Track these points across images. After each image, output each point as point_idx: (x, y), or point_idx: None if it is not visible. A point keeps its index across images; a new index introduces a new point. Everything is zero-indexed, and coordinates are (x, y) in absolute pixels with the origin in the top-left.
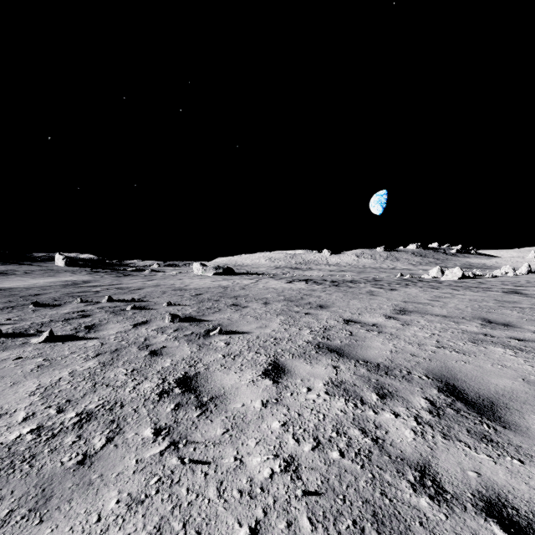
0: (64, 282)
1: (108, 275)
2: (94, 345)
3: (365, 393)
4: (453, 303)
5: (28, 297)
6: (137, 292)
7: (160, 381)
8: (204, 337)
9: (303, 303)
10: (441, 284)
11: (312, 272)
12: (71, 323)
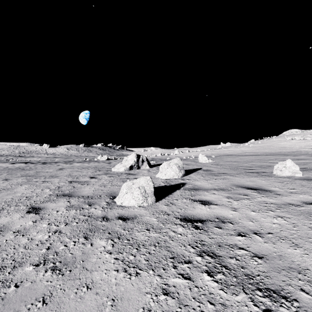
0: None
1: None
2: None
3: (32, 178)
4: (83, 166)
5: None
6: None
7: None
8: None
9: (20, 169)
10: (94, 162)
11: (33, 158)
12: None
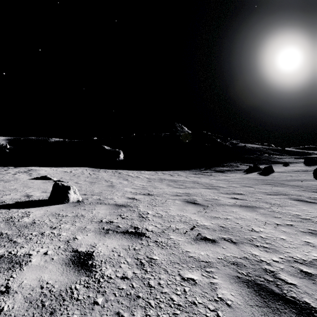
0: None
1: None
2: None
3: (314, 270)
4: None
5: None
6: None
7: None
8: None
9: None
10: None
11: None
12: None
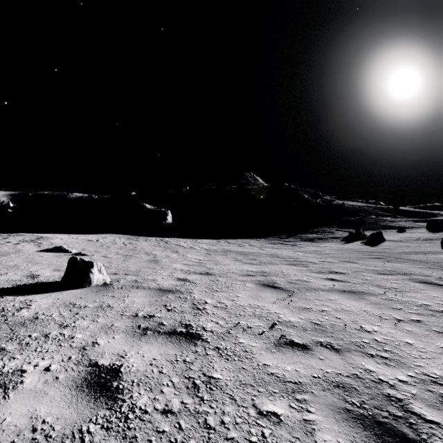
0: None
1: None
2: None
3: None
4: None
5: None
6: None
7: None
8: None
9: None
10: None
11: None
12: None
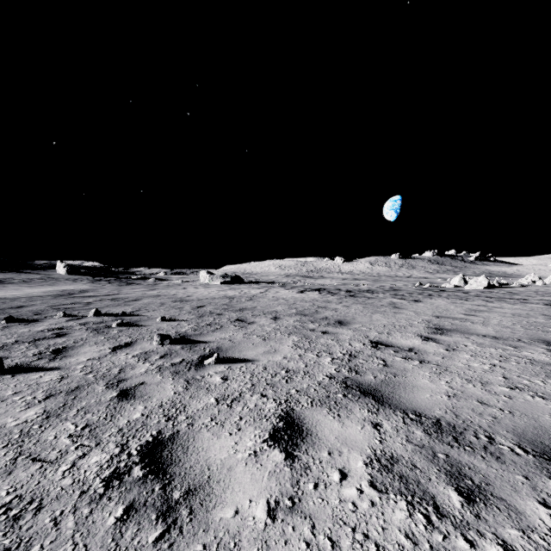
0: (60, 291)
1: (110, 284)
2: (51, 380)
3: (437, 487)
4: (495, 319)
5: (8, 309)
6: (132, 303)
7: (116, 450)
8: (196, 367)
9: (319, 317)
10: (468, 294)
11: (324, 280)
12: (38, 346)
